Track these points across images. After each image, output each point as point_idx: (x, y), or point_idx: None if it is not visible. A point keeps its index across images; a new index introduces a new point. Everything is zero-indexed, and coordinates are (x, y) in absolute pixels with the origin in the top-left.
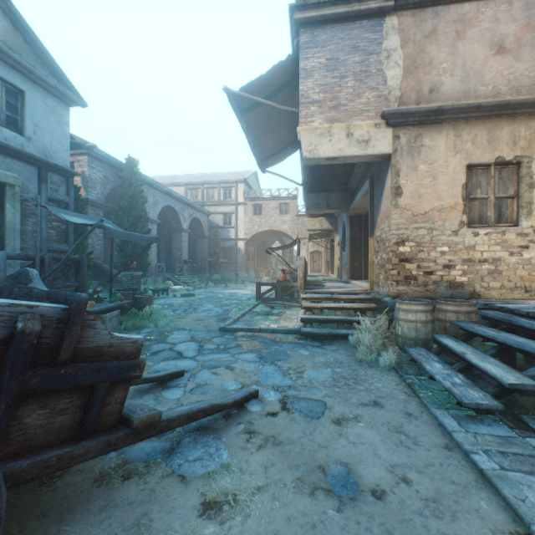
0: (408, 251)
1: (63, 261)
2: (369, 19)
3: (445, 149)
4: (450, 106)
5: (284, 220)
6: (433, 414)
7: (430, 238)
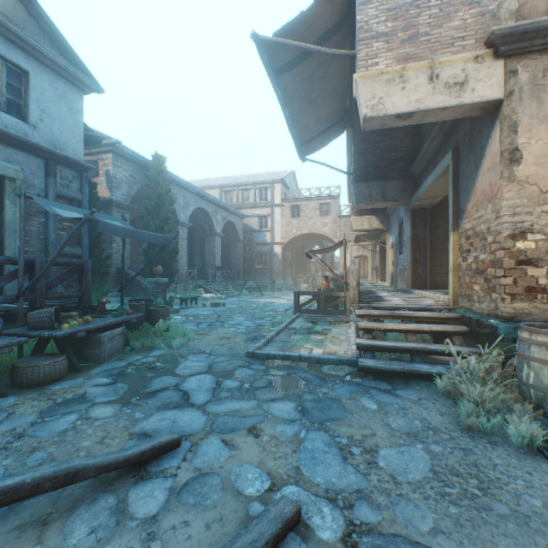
0: (531, 247)
1: (49, 265)
2: None
3: None
4: None
5: (325, 222)
6: None
7: None
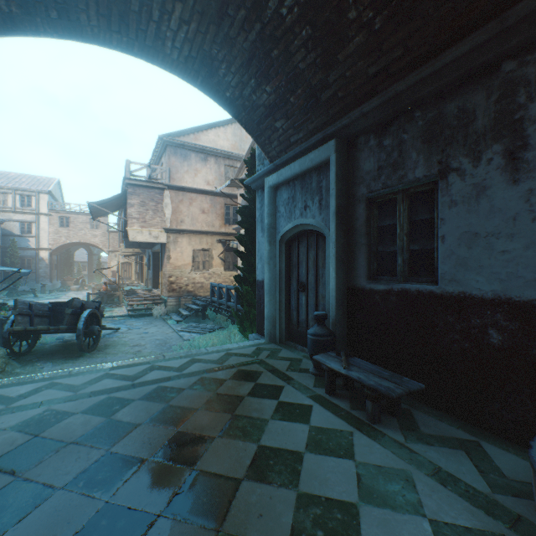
0: (173, 280)
1: None
2: (159, 190)
3: (186, 243)
4: (187, 230)
5: (96, 234)
6: (169, 325)
7: (181, 275)
